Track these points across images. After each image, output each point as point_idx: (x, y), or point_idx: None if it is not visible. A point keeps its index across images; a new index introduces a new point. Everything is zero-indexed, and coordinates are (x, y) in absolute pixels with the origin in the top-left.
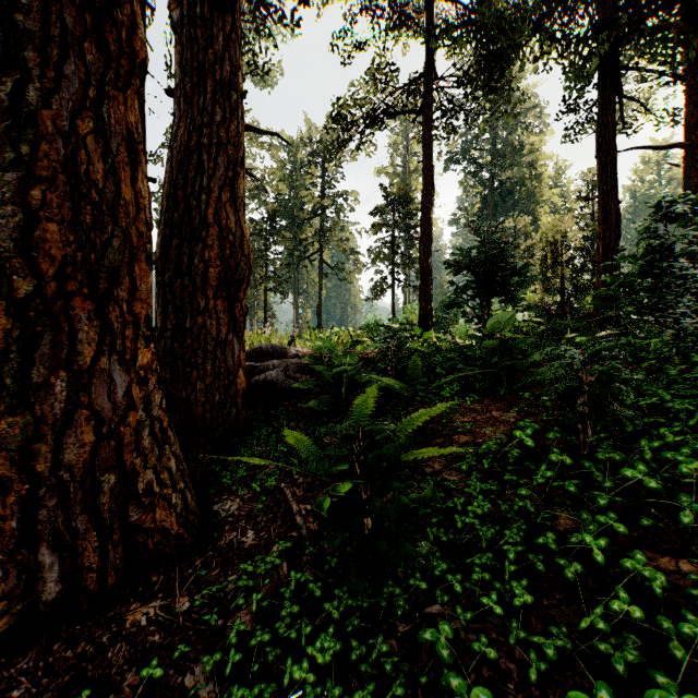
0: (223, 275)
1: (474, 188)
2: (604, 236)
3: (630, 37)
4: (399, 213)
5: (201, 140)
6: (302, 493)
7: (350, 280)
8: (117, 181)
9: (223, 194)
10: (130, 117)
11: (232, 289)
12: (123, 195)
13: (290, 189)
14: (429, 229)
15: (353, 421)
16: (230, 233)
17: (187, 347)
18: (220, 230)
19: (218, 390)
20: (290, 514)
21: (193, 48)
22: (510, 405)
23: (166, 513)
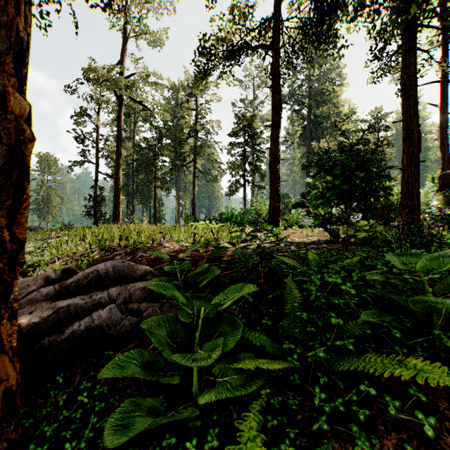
0: None
1: (297, 120)
2: (408, 150)
3: None
4: (248, 134)
5: None
6: None
7: (214, 181)
8: None
9: None
10: None
11: None
12: None
13: (173, 118)
14: (277, 141)
15: None
16: None
17: None
18: None
19: None
20: None
21: None
22: None
23: None
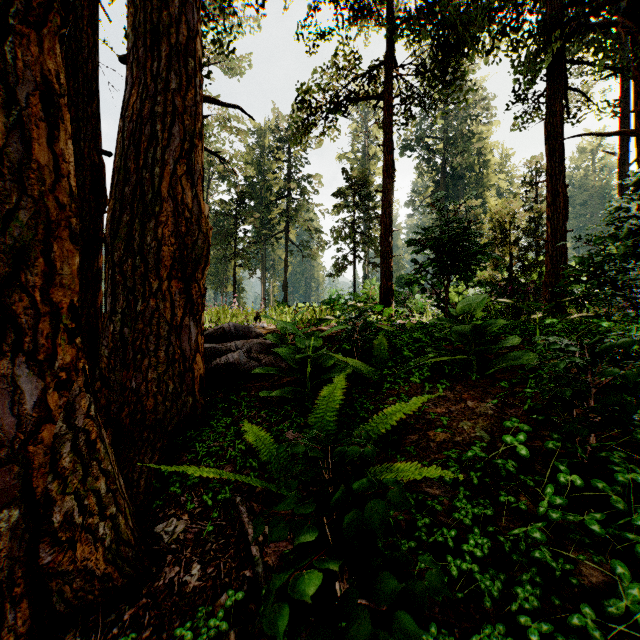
0: (178, 254)
1: (428, 173)
2: (553, 217)
3: (580, 29)
4: (360, 195)
5: (154, 108)
6: (260, 508)
7: (314, 257)
8: (26, 139)
9: (178, 167)
10: (47, 62)
11: (189, 269)
12: (36, 157)
13: (258, 172)
14: (389, 209)
15: (319, 415)
16: (186, 209)
17: (137, 332)
18: (175, 206)
19: (172, 379)
20: (245, 541)
21: (146, 10)
22: (485, 393)
23: (90, 548)
